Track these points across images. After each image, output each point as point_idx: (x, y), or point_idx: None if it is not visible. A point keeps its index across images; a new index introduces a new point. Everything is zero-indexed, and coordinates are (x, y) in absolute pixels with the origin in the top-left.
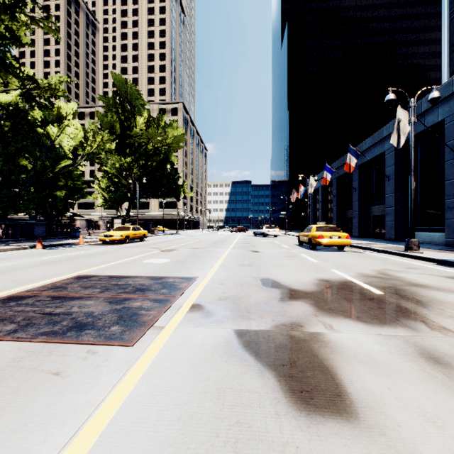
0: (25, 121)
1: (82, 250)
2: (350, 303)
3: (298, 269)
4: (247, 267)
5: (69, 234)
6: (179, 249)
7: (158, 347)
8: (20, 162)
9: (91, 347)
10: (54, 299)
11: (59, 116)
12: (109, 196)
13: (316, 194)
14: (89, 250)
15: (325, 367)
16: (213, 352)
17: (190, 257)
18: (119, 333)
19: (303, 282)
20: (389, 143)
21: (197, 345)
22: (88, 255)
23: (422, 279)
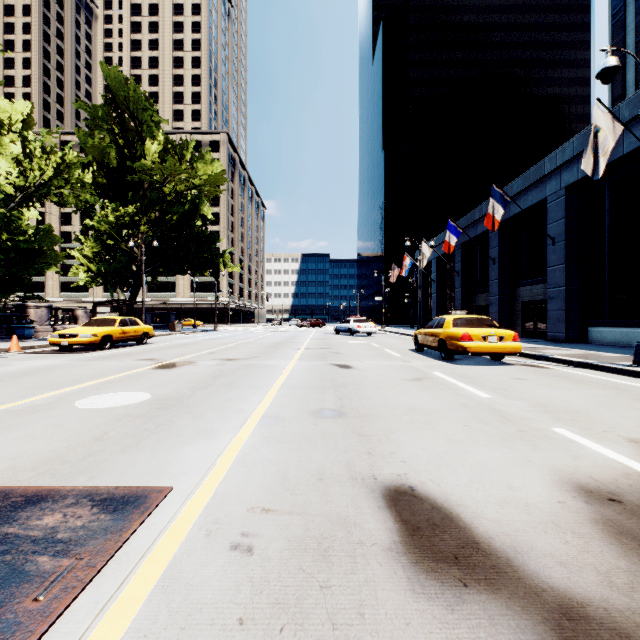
0: None
1: None
2: None
3: (469, 430)
4: (333, 420)
5: (14, 332)
6: (196, 362)
7: None
8: None
9: None
10: None
11: None
12: (98, 269)
13: (427, 271)
14: (1, 367)
15: None
16: None
17: (204, 384)
18: None
19: (548, 516)
20: (555, 184)
21: None
22: None
23: None
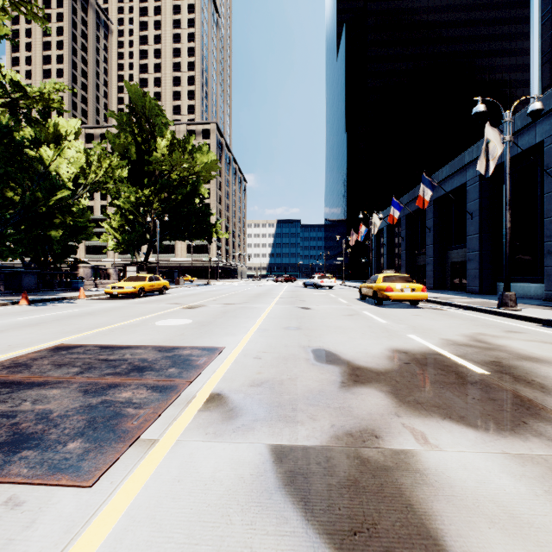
0: (8, 139)
1: (80, 306)
2: (445, 391)
3: (362, 334)
4: (294, 330)
5: (69, 285)
6: (207, 305)
7: (135, 490)
8: (6, 194)
9: (17, 491)
10: (2, 386)
11: (57, 135)
12: (122, 238)
13: (380, 236)
14: (89, 307)
15: (432, 538)
16: (230, 501)
17: (219, 316)
18: (77, 457)
19: (372, 355)
20: (472, 172)
21: (204, 483)
22: (84, 314)
23: (533, 348)
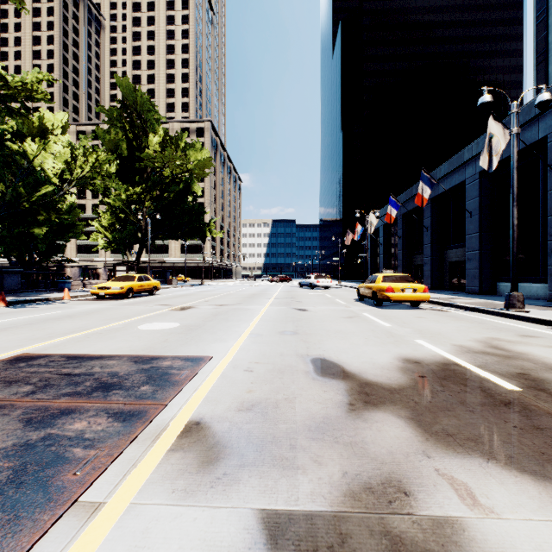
0: None
1: (61, 308)
2: (477, 417)
3: (366, 340)
4: (290, 335)
5: (56, 285)
6: (198, 306)
7: None
8: None
9: None
10: None
11: (42, 129)
12: (113, 237)
13: (376, 236)
14: (71, 309)
15: None
16: None
17: (210, 319)
18: None
19: (381, 366)
20: (472, 169)
21: None
22: (63, 317)
23: None
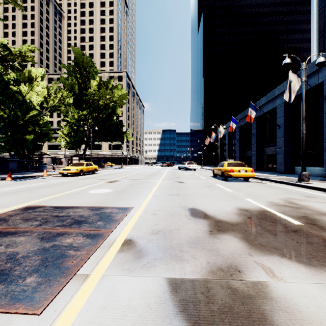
0: None
1: (43, 181)
2: (278, 237)
3: (218, 199)
4: (175, 196)
5: (37, 168)
6: (121, 180)
7: (72, 317)
8: None
9: None
10: None
11: (30, 78)
12: (70, 140)
13: (224, 139)
14: (49, 182)
15: None
16: (142, 325)
17: (129, 187)
18: (31, 289)
19: (226, 212)
20: (280, 100)
21: (122, 310)
22: (45, 186)
23: (325, 207)
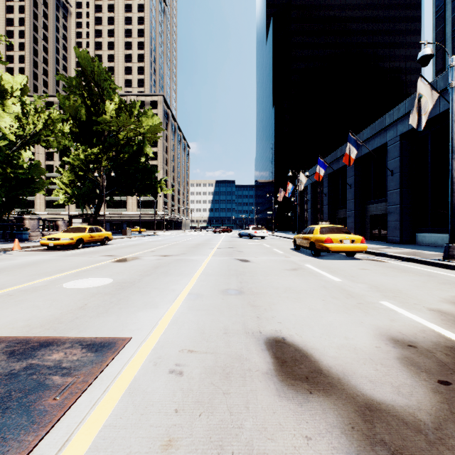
0: None
1: (1, 260)
2: None
3: (324, 303)
4: (235, 296)
5: (15, 236)
6: (142, 257)
7: None
8: None
9: None
10: None
11: (0, 90)
12: (72, 192)
13: (304, 193)
14: (9, 261)
15: None
16: None
17: (149, 272)
18: None
19: (367, 355)
20: (393, 133)
21: None
22: None
23: None
